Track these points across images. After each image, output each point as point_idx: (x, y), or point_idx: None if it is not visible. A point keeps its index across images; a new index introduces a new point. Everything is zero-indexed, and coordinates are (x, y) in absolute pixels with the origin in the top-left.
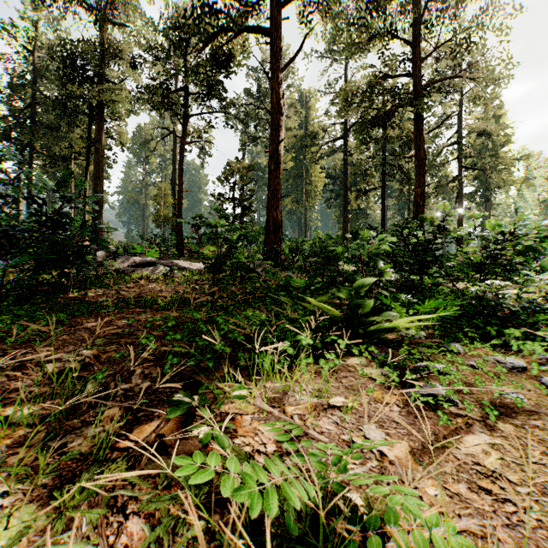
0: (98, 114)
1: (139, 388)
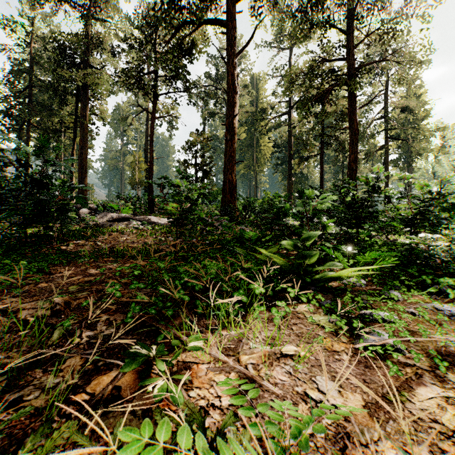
0: (83, 94)
1: (103, 335)
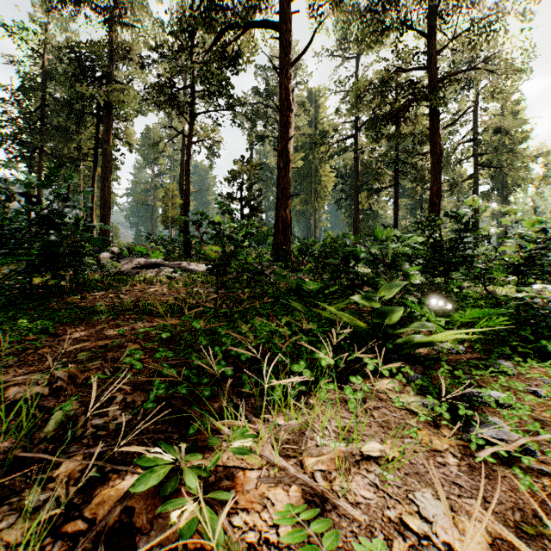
0: (106, 114)
1: (116, 424)
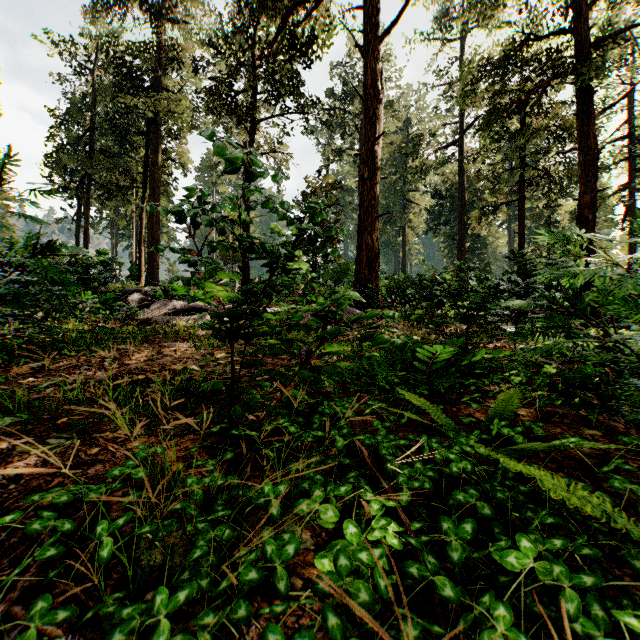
0: (154, 130)
1: None
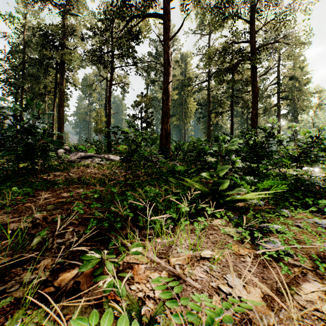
0: (61, 67)
1: (69, 242)
